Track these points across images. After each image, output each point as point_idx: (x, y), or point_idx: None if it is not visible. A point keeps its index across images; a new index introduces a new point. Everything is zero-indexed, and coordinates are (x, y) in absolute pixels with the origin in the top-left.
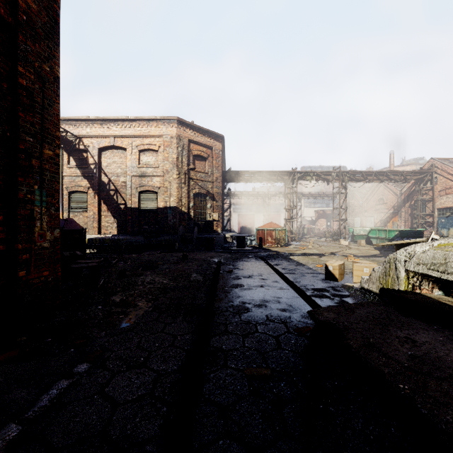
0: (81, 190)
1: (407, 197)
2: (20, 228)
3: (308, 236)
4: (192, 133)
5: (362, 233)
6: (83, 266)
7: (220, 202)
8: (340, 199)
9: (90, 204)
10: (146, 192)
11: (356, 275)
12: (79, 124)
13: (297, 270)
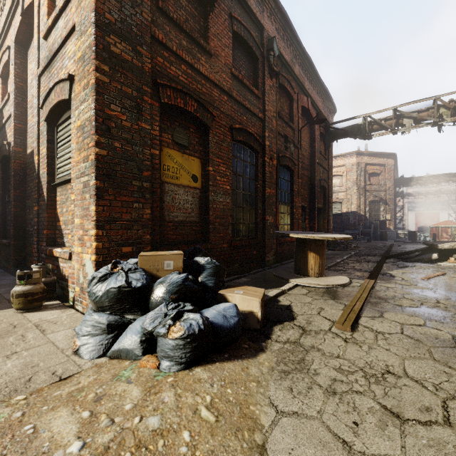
0: None
1: None
2: (329, 222)
3: None
4: (368, 158)
5: None
6: None
7: (392, 205)
8: None
9: None
10: (333, 203)
11: None
12: None
13: None
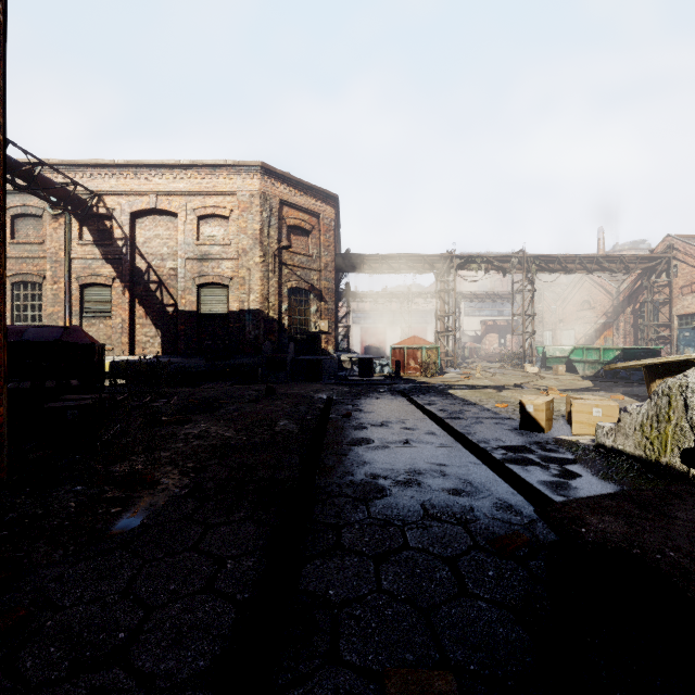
0: (101, 282)
1: (628, 297)
2: None
3: (471, 361)
4: (286, 189)
5: (557, 354)
6: (68, 405)
7: (332, 303)
8: (523, 300)
9: (117, 305)
10: (209, 286)
11: (578, 421)
12: (98, 173)
13: (465, 412)
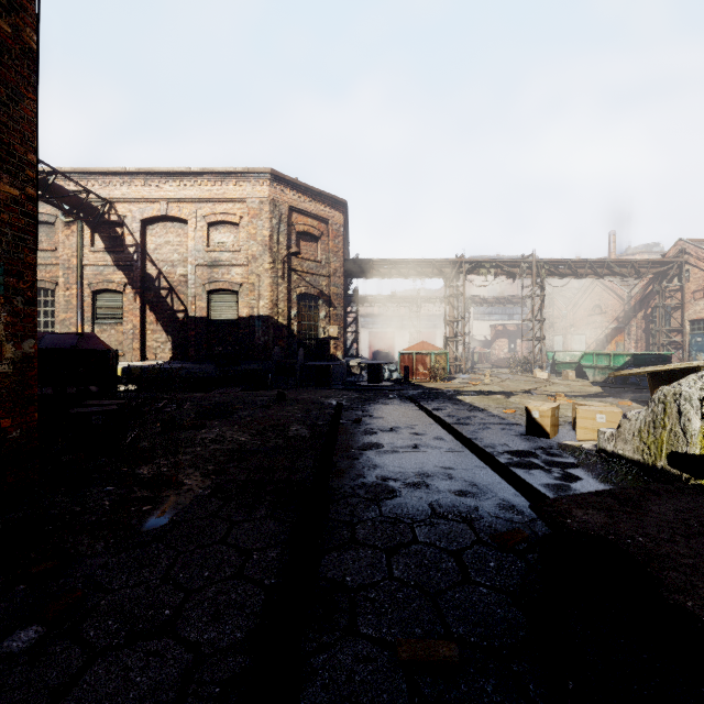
0: (112, 289)
1: (639, 302)
2: None
3: (480, 366)
4: (296, 196)
5: (568, 360)
6: (92, 411)
7: (341, 308)
8: (533, 305)
9: (128, 311)
10: (219, 292)
11: (582, 427)
12: (110, 181)
13: (473, 418)
